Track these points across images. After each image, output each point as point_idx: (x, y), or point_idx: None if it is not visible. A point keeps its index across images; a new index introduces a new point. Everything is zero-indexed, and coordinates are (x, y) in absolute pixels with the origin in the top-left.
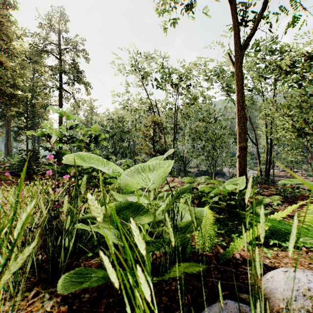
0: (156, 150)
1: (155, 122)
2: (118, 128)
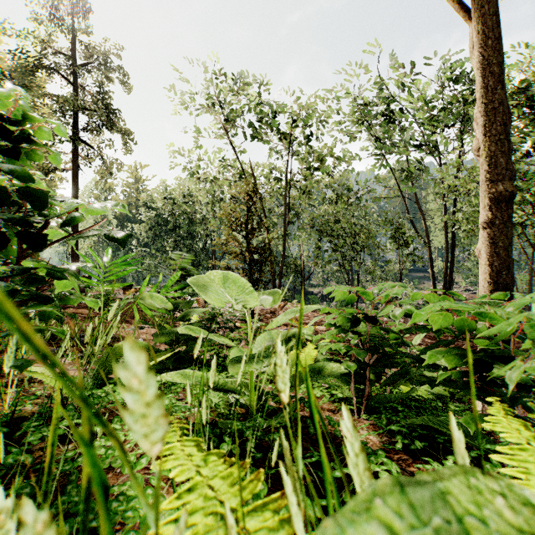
0: (251, 248)
1: (250, 193)
2: (184, 215)
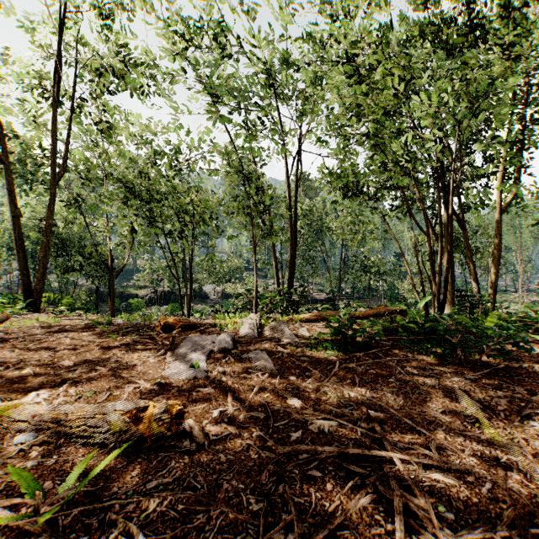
0: None
1: None
2: None
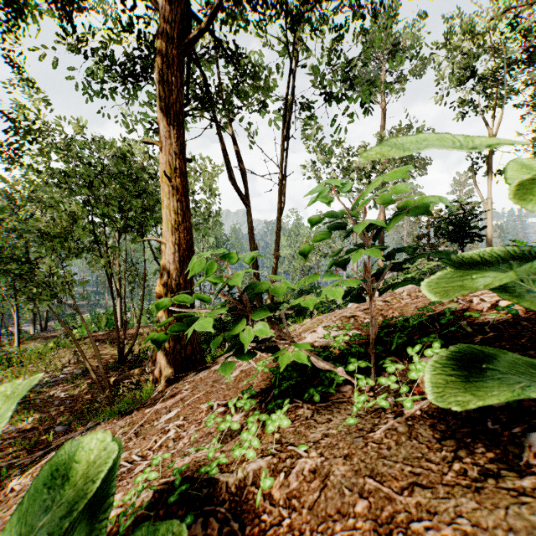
0: None
1: None
2: None
